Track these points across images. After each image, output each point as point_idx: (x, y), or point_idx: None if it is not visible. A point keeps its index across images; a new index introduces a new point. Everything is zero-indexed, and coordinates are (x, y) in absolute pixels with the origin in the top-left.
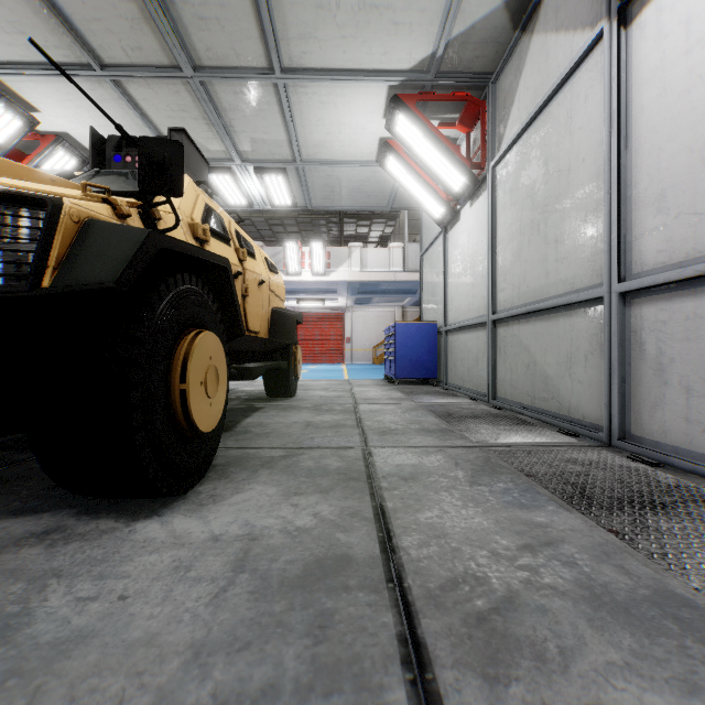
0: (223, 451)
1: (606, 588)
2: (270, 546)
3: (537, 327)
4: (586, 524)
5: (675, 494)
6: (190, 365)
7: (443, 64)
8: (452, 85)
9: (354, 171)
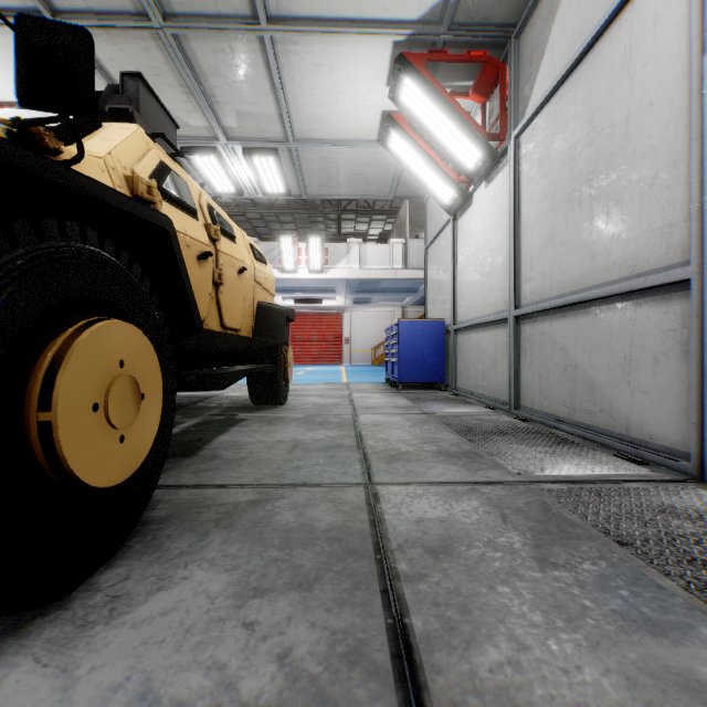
0: (170, 491)
1: None
2: None
3: (577, 323)
4: None
5: None
6: (61, 377)
7: (458, 14)
8: (467, 41)
9: (353, 152)
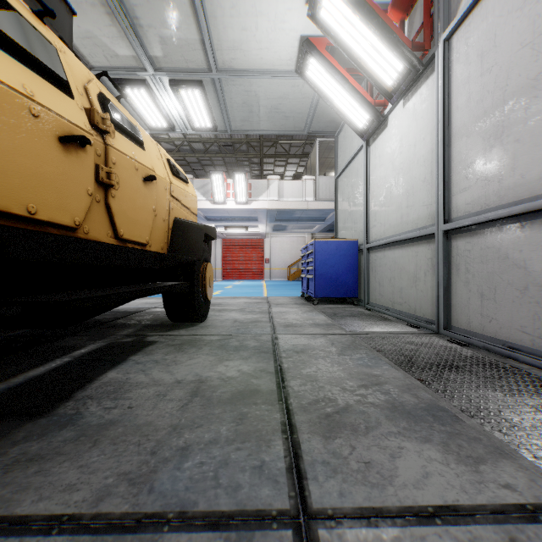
0: None
1: None
2: None
3: None
4: None
5: None
6: None
7: None
8: None
9: (272, 85)
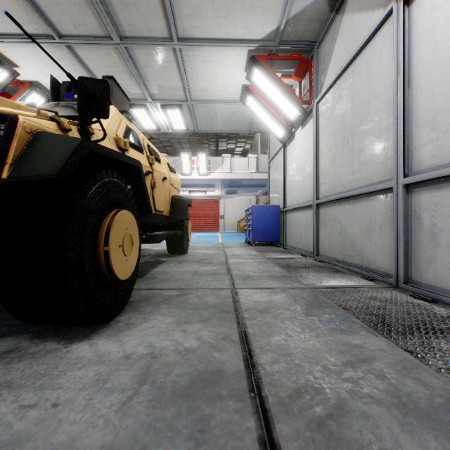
0: (137, 291)
1: (410, 397)
2: (165, 363)
3: (346, 208)
4: (389, 346)
5: (447, 322)
6: (111, 233)
7: (284, 35)
8: (290, 49)
9: (225, 107)
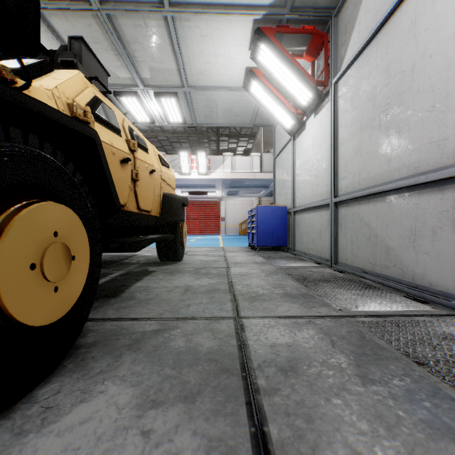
0: (98, 323)
1: None
2: None
3: (377, 206)
4: None
5: None
6: (2, 244)
7: (296, 0)
8: (302, 19)
9: (226, 95)
